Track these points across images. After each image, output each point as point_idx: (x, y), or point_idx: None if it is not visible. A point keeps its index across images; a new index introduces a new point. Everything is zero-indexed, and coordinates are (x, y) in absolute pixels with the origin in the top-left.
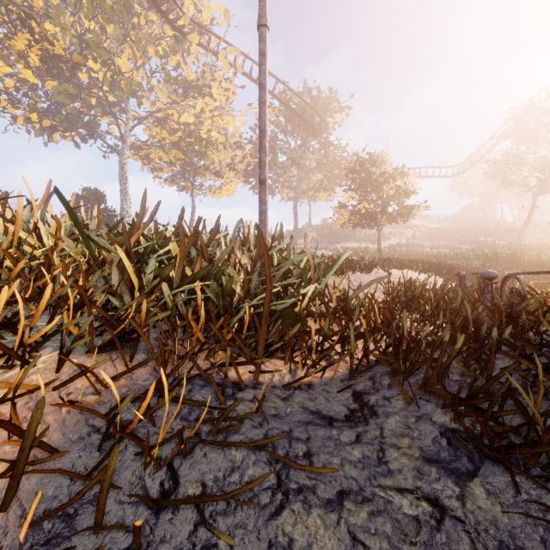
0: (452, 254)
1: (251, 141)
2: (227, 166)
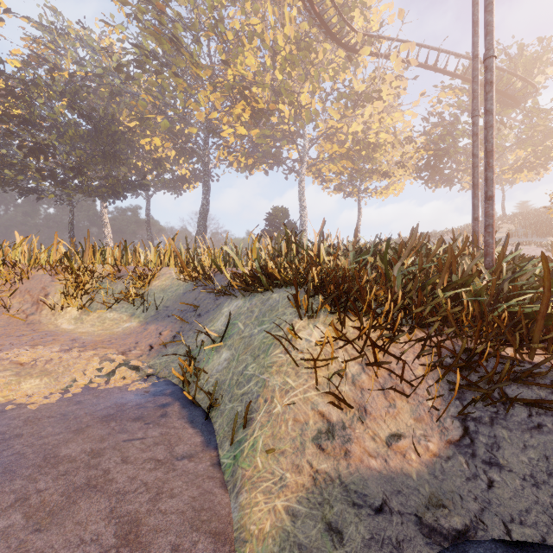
0: None
1: (424, 133)
2: (395, 165)
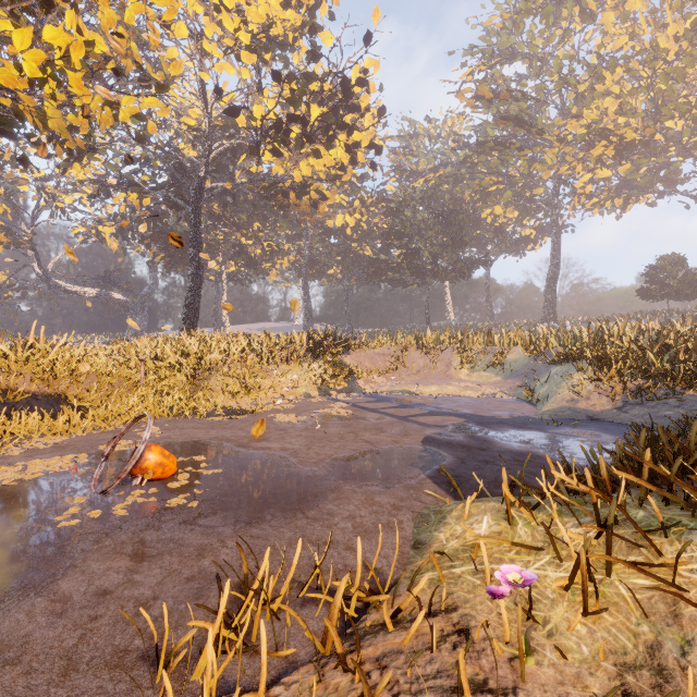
0: None
1: None
2: None
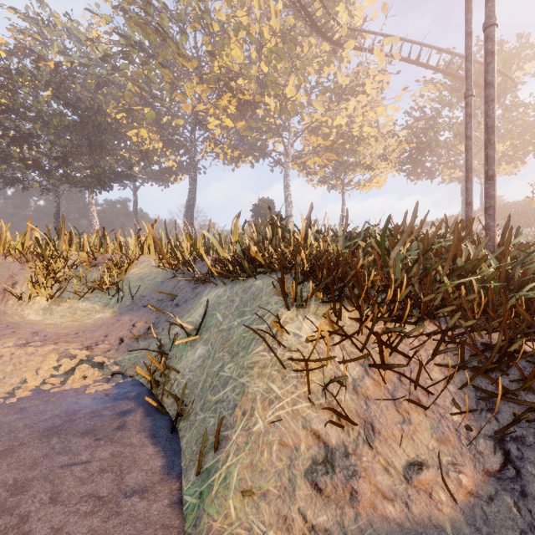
0: None
1: (406, 126)
2: (378, 158)
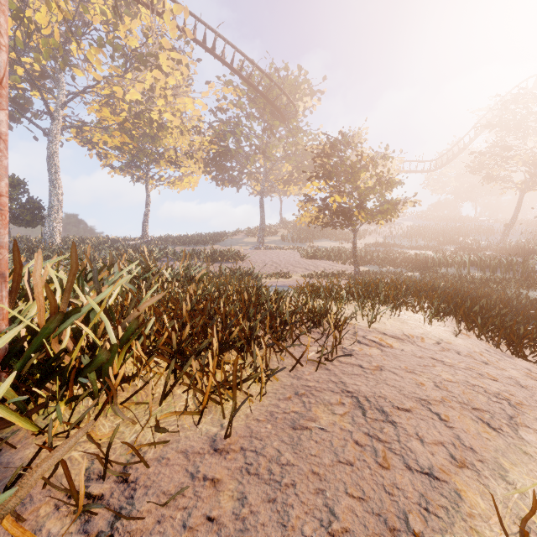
0: (441, 260)
1: (210, 125)
2: (184, 153)
